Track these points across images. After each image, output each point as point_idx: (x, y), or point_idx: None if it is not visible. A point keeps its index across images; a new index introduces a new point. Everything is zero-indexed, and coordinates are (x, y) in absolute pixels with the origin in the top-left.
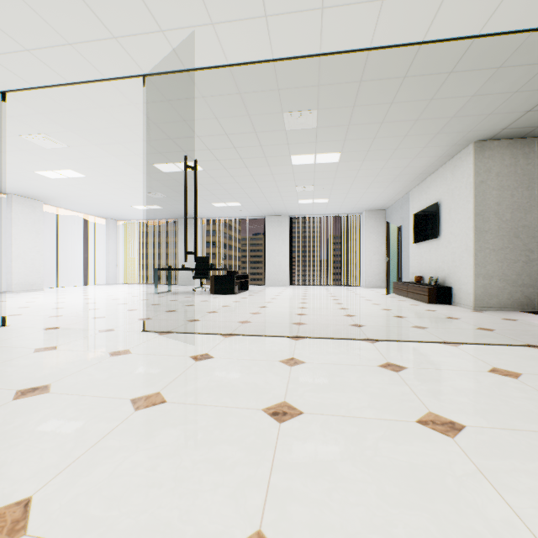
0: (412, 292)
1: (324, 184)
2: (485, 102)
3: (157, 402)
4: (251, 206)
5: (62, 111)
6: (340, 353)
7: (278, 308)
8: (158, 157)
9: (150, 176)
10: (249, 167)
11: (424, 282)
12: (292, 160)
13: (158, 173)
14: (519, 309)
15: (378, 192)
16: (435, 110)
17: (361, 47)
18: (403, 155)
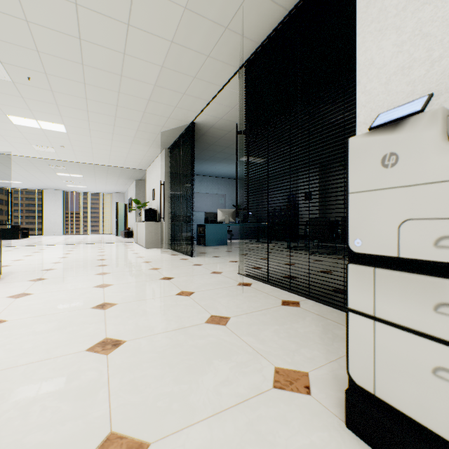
0: (123, 234)
1: (81, 182)
2: (127, 173)
3: (11, 251)
4: (32, 184)
5: None
6: (64, 246)
7: (49, 241)
8: None
9: None
10: (31, 172)
11: (131, 230)
12: (58, 174)
13: None
14: None
15: (113, 187)
16: (112, 172)
17: (75, 161)
18: (112, 179)
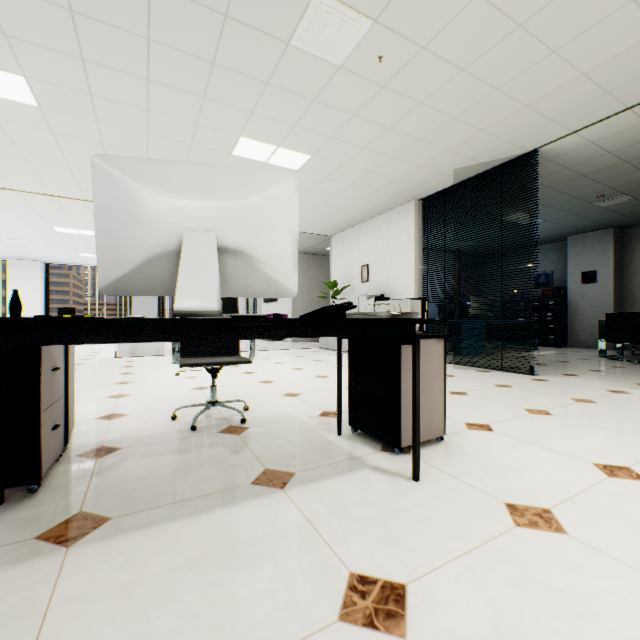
0: None
1: None
2: None
3: None
4: None
5: (16, 198)
6: None
7: None
8: (67, 225)
9: (34, 231)
10: None
11: None
12: None
13: (49, 231)
14: (311, 341)
15: None
16: None
17: None
18: None
